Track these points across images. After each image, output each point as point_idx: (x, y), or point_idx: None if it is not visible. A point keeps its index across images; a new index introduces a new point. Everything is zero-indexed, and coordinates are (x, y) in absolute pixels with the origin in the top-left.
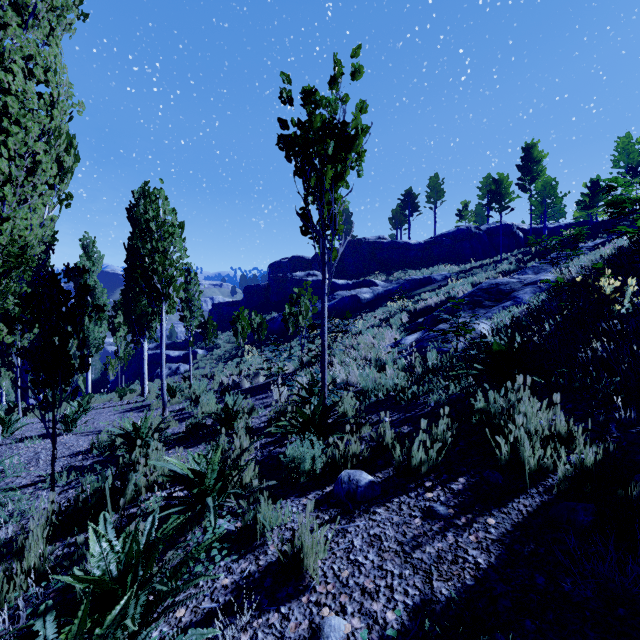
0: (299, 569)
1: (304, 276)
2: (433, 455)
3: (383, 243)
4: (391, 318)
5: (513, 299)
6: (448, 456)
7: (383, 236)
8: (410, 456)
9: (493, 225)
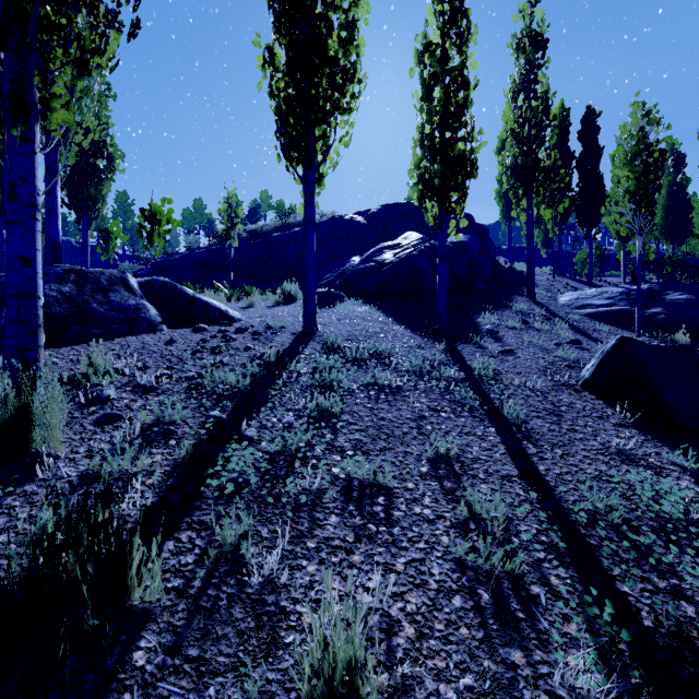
0: None
1: None
2: None
3: None
4: None
5: None
6: None
7: None
8: None
9: (93, 244)
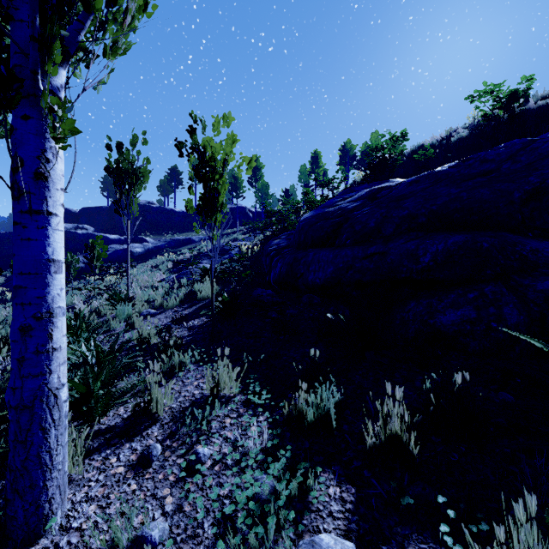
0: (133, 327)
1: (72, 228)
2: (178, 301)
3: (153, 207)
4: (160, 265)
5: (229, 254)
6: (183, 303)
7: (153, 201)
8: (170, 302)
9: (234, 206)
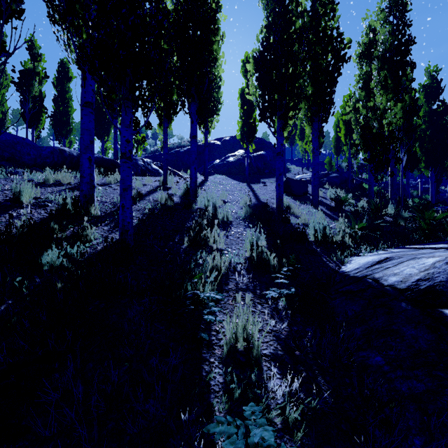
0: None
1: None
2: None
3: None
4: None
5: None
6: None
7: None
8: None
9: None
